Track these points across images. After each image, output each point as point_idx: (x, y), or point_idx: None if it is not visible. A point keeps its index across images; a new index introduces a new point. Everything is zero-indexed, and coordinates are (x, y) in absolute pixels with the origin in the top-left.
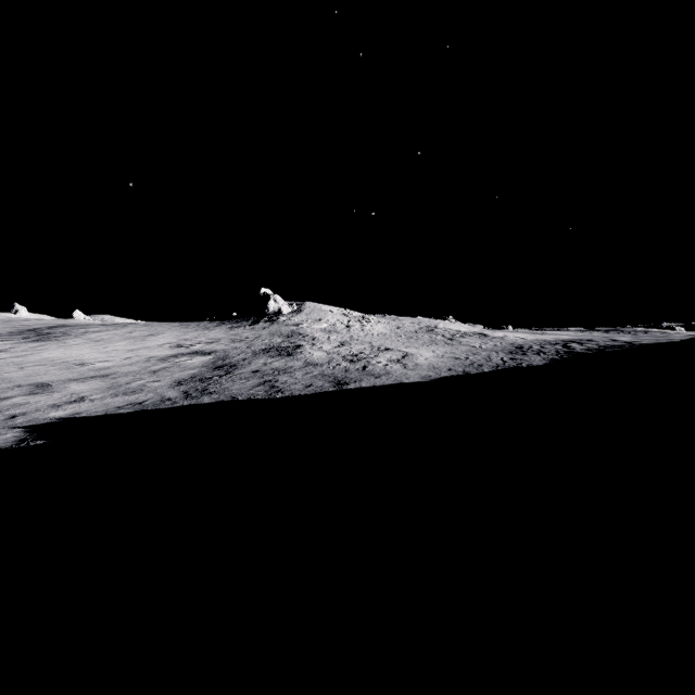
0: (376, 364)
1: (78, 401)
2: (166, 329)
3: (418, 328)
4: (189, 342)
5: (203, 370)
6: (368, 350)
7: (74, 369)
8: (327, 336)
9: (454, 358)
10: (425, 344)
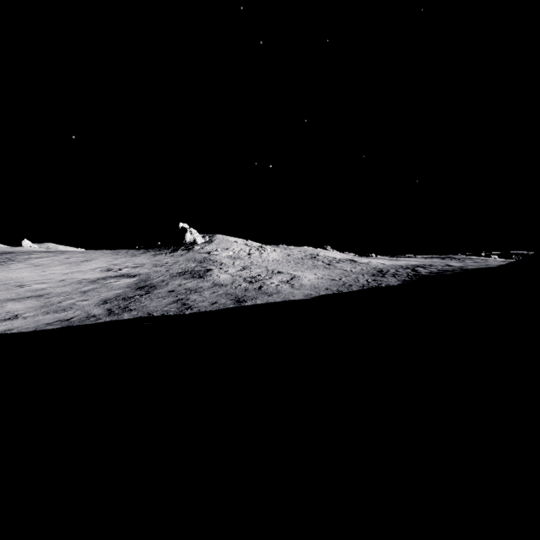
0: (270, 284)
1: (12, 318)
2: (99, 256)
3: (304, 255)
4: (118, 267)
5: (127, 290)
6: (264, 273)
7: (13, 290)
8: (232, 261)
9: (330, 280)
10: (309, 268)
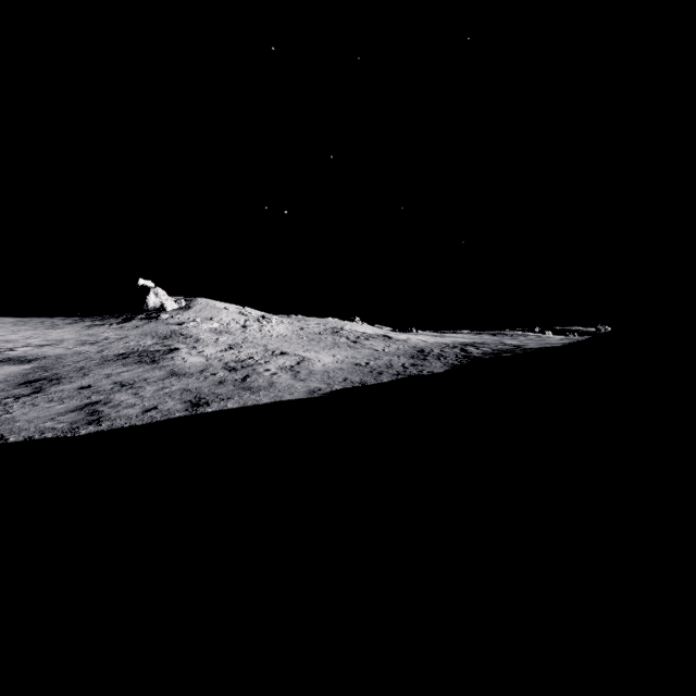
0: (262, 372)
1: None
2: None
3: (323, 329)
4: (9, 345)
5: None
6: (260, 354)
7: None
8: (216, 337)
9: (354, 364)
10: (326, 347)
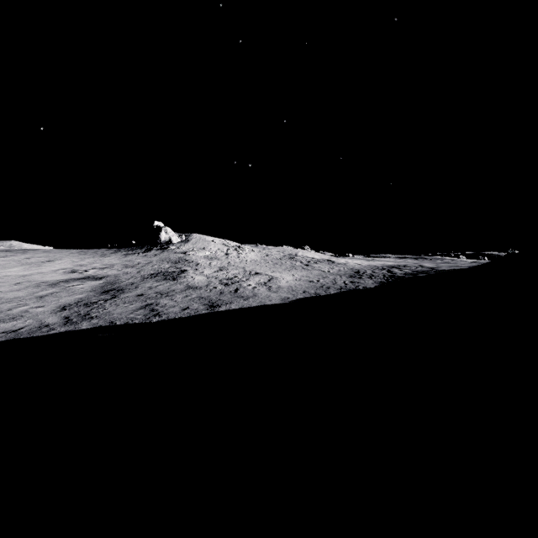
0: (246, 287)
1: None
2: (65, 255)
3: (282, 256)
4: (84, 268)
5: (91, 295)
6: (241, 274)
7: None
8: (209, 262)
9: (308, 281)
10: (287, 269)
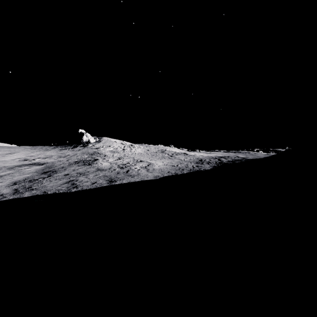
0: (134, 169)
1: None
2: (21, 150)
3: (157, 150)
4: (32, 157)
5: (34, 174)
6: (132, 161)
7: None
8: (112, 154)
9: (171, 166)
10: (159, 158)
